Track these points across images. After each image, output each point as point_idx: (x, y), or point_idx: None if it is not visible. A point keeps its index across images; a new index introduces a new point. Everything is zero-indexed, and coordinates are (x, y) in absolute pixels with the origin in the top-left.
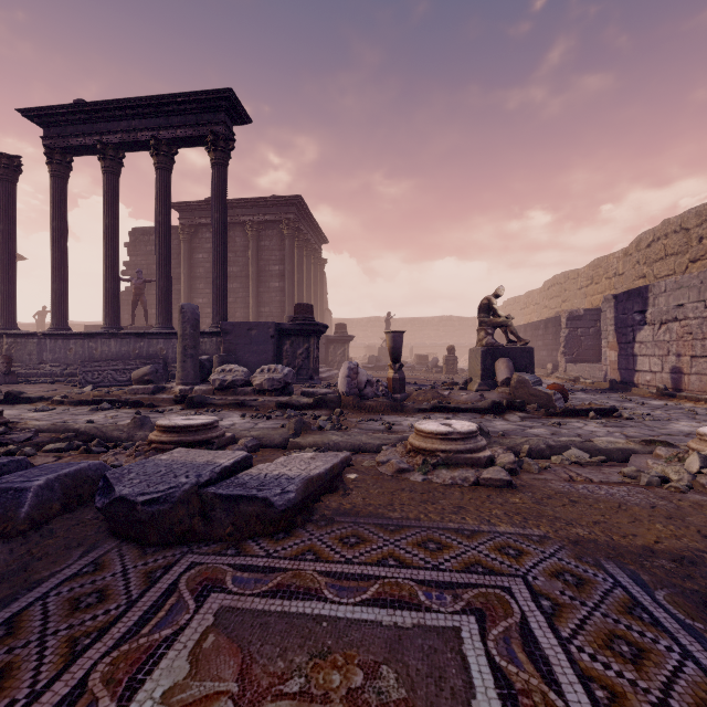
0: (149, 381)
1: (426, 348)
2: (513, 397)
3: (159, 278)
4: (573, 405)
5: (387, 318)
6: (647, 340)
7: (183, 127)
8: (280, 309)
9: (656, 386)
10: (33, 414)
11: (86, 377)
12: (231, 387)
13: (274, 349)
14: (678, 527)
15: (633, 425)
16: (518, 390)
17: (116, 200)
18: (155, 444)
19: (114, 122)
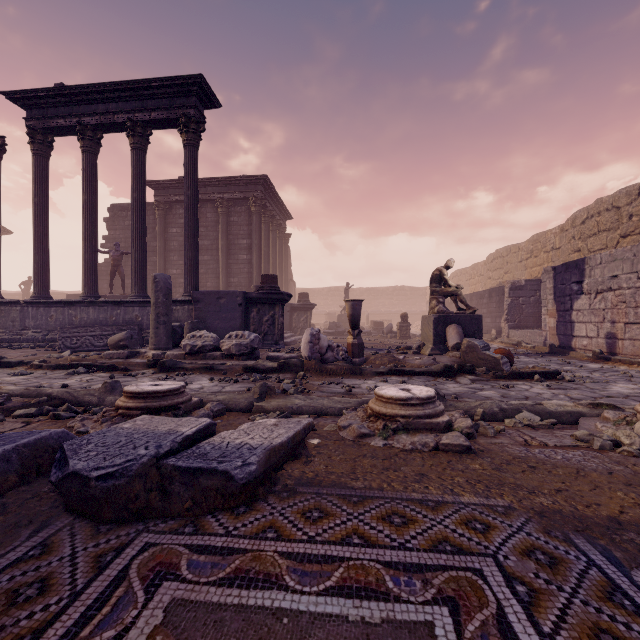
0: (124, 346)
1: (381, 315)
2: (463, 360)
3: (135, 251)
4: (519, 369)
5: (346, 288)
6: (584, 308)
7: (157, 110)
8: (247, 280)
9: (592, 350)
10: (11, 378)
11: (65, 342)
12: (201, 352)
13: (242, 316)
14: (639, 495)
15: (575, 387)
16: (468, 354)
17: (94, 177)
18: (121, 410)
19: (92, 104)
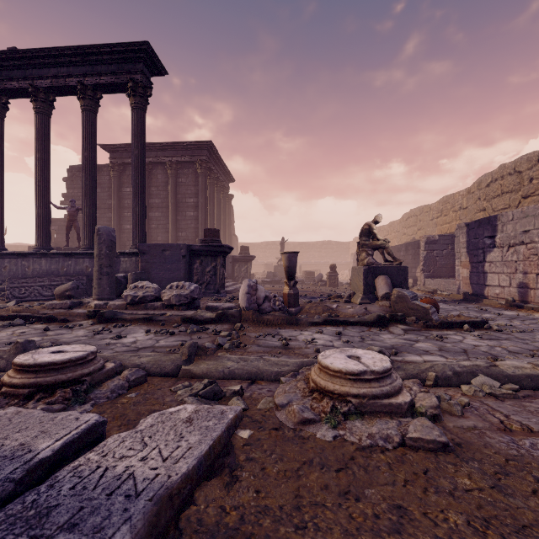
0: (70, 296)
1: (312, 266)
2: (393, 310)
3: (85, 206)
4: (446, 318)
5: (281, 242)
6: (497, 260)
7: (106, 75)
8: (194, 234)
9: (505, 298)
10: None
11: (13, 292)
12: (142, 302)
13: (185, 267)
14: None
15: (506, 338)
16: (398, 304)
17: (47, 137)
18: (5, 388)
19: (44, 68)
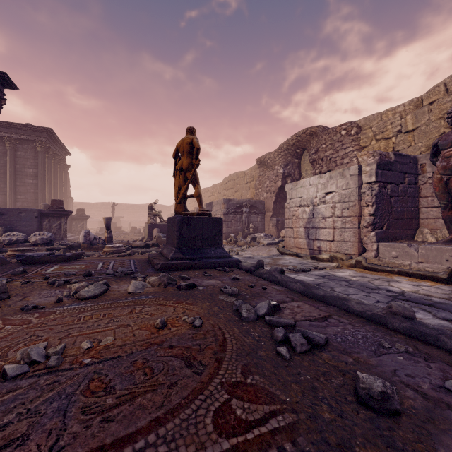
0: None
1: (141, 223)
2: (156, 242)
3: None
4: None
5: (112, 205)
6: None
7: None
8: (34, 197)
9: None
10: None
11: None
12: (16, 243)
13: (38, 224)
14: None
15: None
16: (158, 240)
17: None
18: (12, 255)
19: None
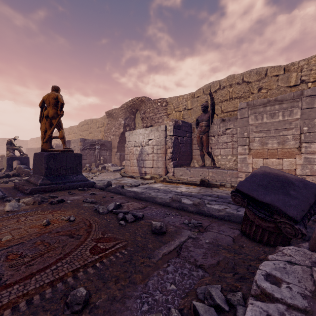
0: None
1: None
2: (17, 172)
3: None
4: None
5: None
6: None
7: None
8: None
9: None
10: None
11: None
12: None
13: None
14: None
15: None
16: (19, 170)
17: None
18: None
19: None
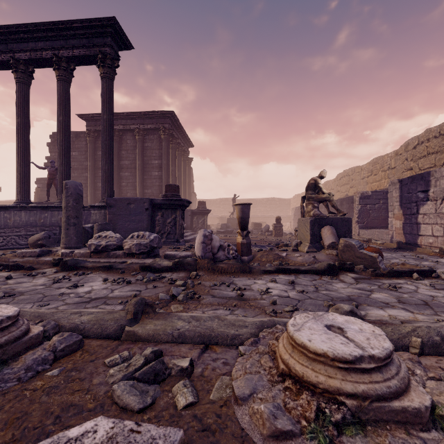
0: (42, 245)
1: (259, 218)
2: (340, 258)
3: (60, 164)
4: (391, 266)
5: (233, 198)
6: (430, 212)
7: (79, 48)
8: (158, 191)
9: (438, 246)
10: None
11: None
12: (105, 250)
13: (148, 219)
14: None
15: None
16: (345, 253)
17: (27, 104)
18: None
19: (24, 43)
